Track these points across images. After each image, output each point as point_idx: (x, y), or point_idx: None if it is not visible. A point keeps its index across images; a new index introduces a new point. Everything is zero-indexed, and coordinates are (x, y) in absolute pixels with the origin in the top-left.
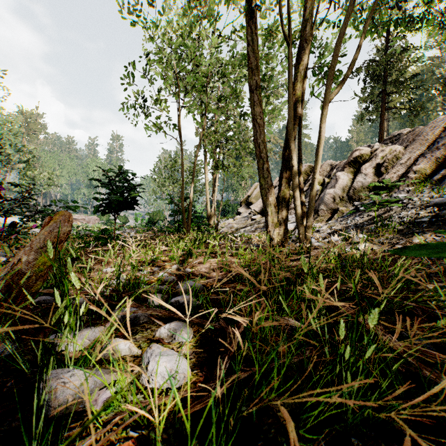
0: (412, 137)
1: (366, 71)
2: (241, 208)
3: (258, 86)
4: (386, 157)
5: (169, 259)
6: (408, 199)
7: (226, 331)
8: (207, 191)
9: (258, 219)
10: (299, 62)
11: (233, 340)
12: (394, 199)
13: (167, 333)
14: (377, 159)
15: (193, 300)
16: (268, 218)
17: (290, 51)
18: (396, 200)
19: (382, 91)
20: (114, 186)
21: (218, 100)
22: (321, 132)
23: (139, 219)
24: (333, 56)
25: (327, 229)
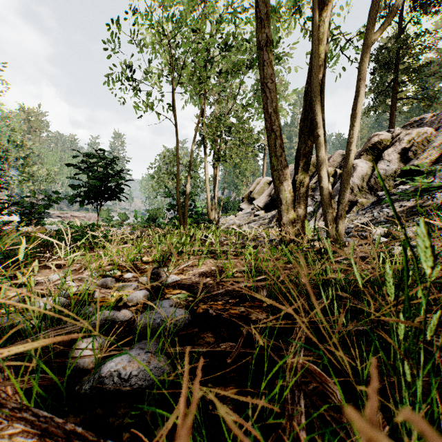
0: None
1: (375, 59)
2: (243, 204)
3: (269, 41)
4: (413, 141)
5: (153, 260)
6: None
7: None
8: (207, 185)
9: (262, 215)
10: (321, 8)
11: None
12: (441, 184)
13: None
14: (402, 144)
15: (157, 365)
16: (282, 207)
17: None
18: (437, 187)
19: (392, 80)
20: (95, 171)
21: (219, 73)
22: (360, 86)
23: (138, 216)
24: None
25: (348, 223)
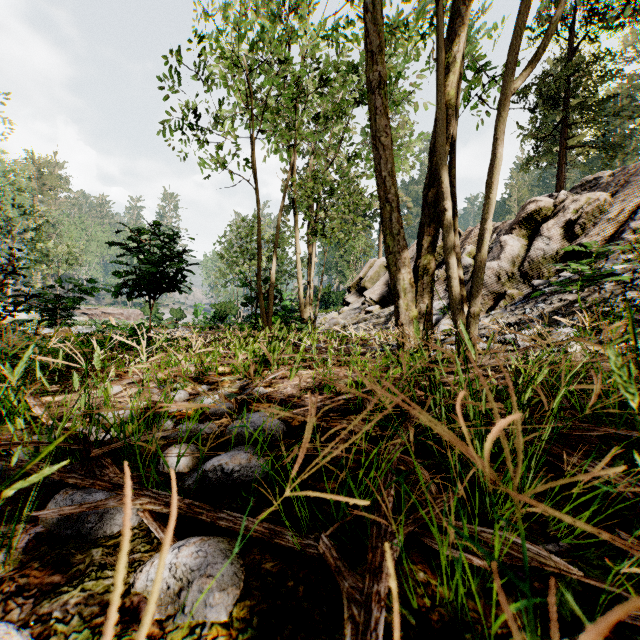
0: (624, 178)
1: (537, 91)
2: (350, 296)
3: (382, 82)
4: (582, 211)
5: (231, 371)
6: (630, 272)
7: (340, 587)
8: (299, 270)
9: (376, 312)
10: (452, 39)
11: (366, 636)
12: (610, 271)
13: (167, 581)
14: (567, 214)
15: (257, 464)
16: (400, 302)
17: (441, 11)
18: (608, 274)
19: (561, 121)
20: (148, 253)
21: (316, 118)
22: (497, 148)
23: (199, 313)
24: (519, 10)
25: (491, 323)
